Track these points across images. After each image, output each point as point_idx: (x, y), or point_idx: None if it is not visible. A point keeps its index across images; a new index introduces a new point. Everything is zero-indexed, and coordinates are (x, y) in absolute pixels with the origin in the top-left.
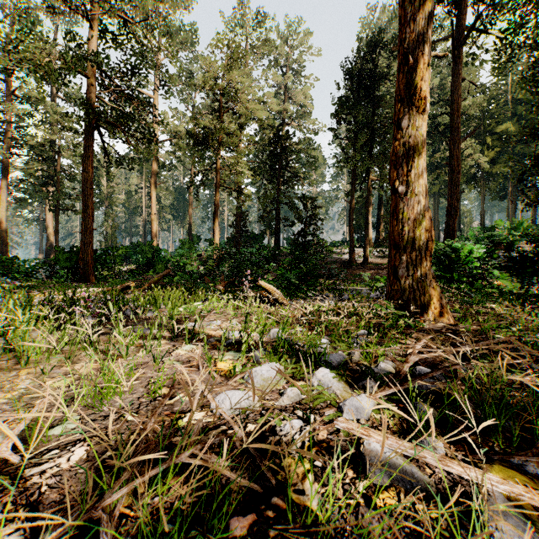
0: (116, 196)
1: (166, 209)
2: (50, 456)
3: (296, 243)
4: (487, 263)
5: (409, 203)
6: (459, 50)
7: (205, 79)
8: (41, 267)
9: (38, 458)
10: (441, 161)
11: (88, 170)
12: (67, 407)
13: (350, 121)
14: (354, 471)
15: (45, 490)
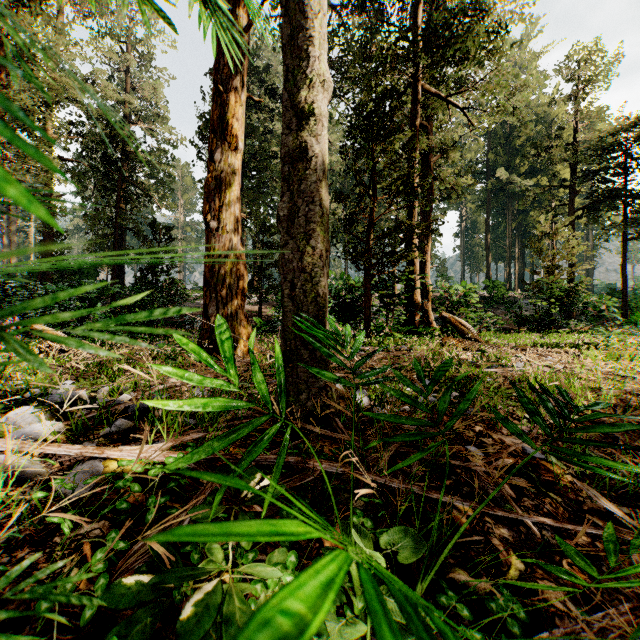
0: None
1: None
2: None
3: (143, 283)
4: None
5: (221, 240)
6: None
7: None
8: None
9: None
10: None
11: None
12: None
13: None
14: None
15: None
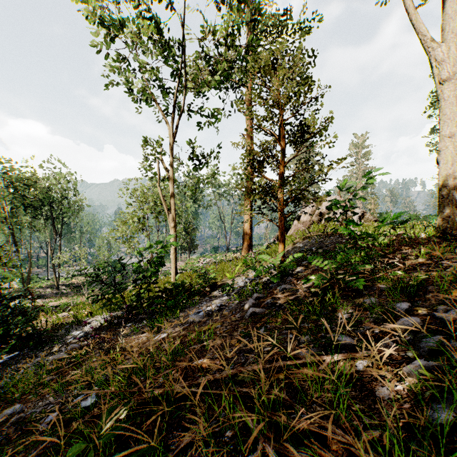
0: None
1: None
2: None
3: None
4: None
5: None
6: None
7: None
8: None
9: None
10: None
11: None
12: None
13: None
14: None
15: None
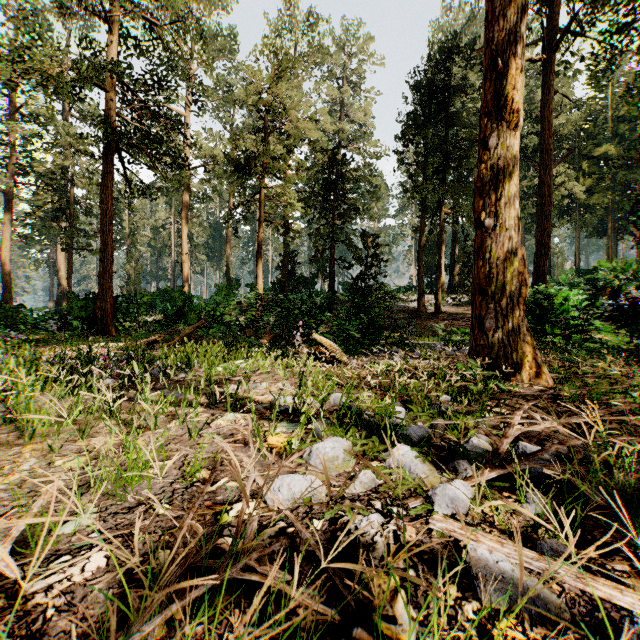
0: (140, 233)
1: (199, 248)
2: (58, 564)
3: (354, 289)
4: (587, 312)
5: (498, 239)
6: (551, 56)
7: (247, 93)
8: (51, 317)
9: (43, 567)
10: (528, 190)
11: (107, 202)
12: (82, 495)
13: (420, 143)
14: (457, 587)
15: (52, 614)
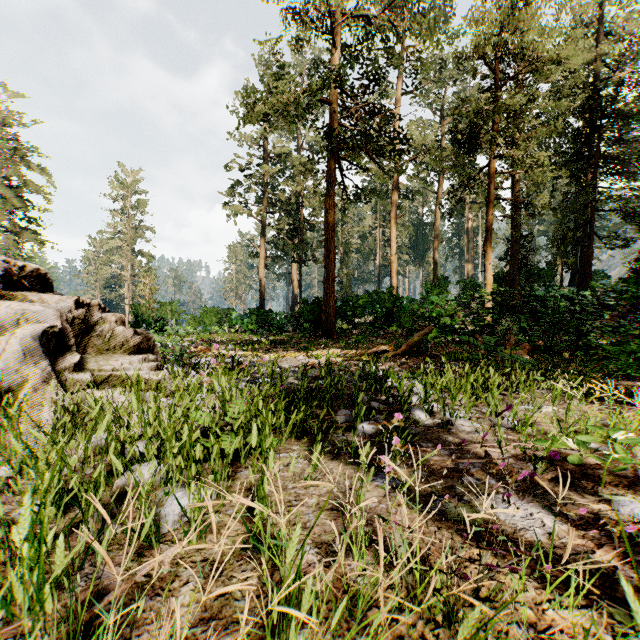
0: (351, 241)
1: (402, 249)
2: None
3: None
4: None
5: None
6: None
7: (475, 44)
8: (289, 320)
9: None
10: None
11: (330, 210)
12: None
13: None
14: None
15: None
